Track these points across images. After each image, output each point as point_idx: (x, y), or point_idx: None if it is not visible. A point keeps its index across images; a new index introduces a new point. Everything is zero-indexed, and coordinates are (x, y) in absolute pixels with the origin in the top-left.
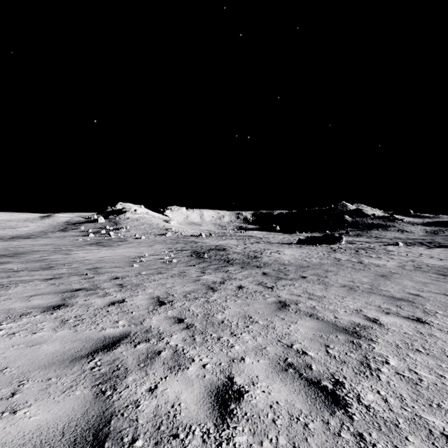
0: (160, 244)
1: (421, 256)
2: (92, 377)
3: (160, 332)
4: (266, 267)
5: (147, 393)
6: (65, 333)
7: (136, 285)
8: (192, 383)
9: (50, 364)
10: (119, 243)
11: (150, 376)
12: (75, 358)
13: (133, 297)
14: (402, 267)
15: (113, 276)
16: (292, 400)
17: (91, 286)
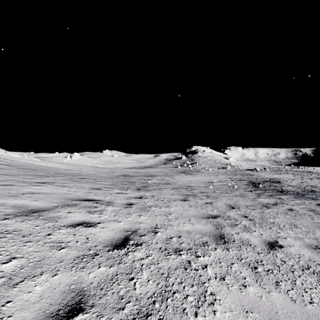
0: (223, 175)
1: None
2: (211, 224)
3: (235, 218)
4: None
5: (235, 233)
6: (194, 209)
7: (215, 197)
8: (255, 237)
9: (195, 216)
10: (196, 172)
11: (235, 230)
12: (202, 217)
13: (216, 202)
14: None
15: (200, 191)
16: (314, 257)
17: (192, 194)
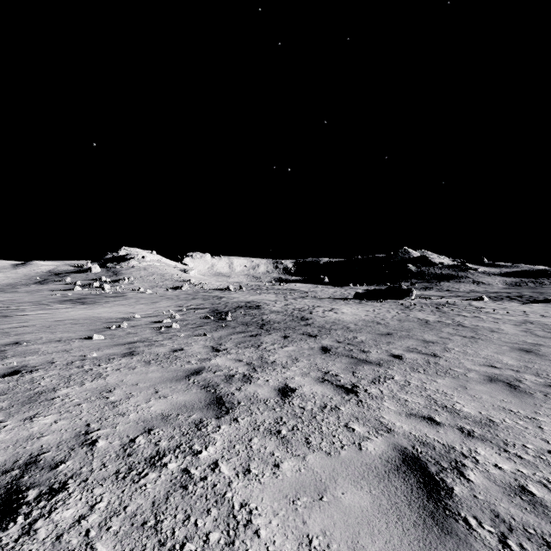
0: (169, 300)
1: (529, 314)
2: None
3: None
4: (323, 335)
5: None
6: None
7: (27, 400)
8: None
9: None
10: (110, 299)
11: None
12: None
13: None
14: (531, 333)
15: (11, 367)
16: None
17: None
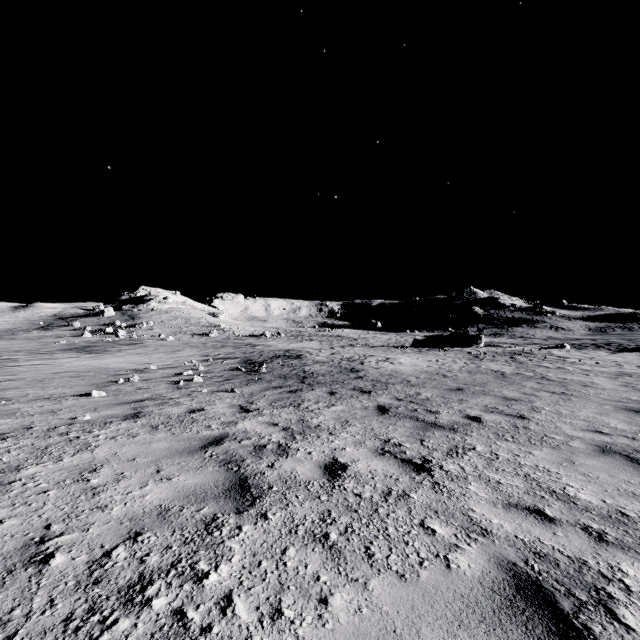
0: (193, 349)
1: (622, 365)
2: None
3: None
4: (379, 390)
5: None
6: None
7: None
8: None
9: None
10: (124, 347)
11: None
12: None
13: None
14: (634, 388)
15: None
16: None
17: None
